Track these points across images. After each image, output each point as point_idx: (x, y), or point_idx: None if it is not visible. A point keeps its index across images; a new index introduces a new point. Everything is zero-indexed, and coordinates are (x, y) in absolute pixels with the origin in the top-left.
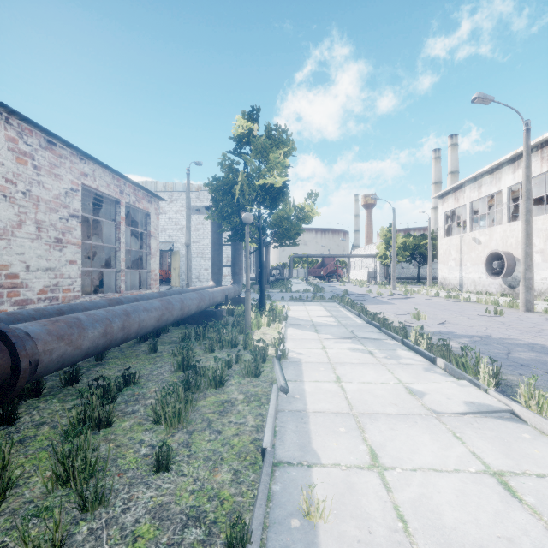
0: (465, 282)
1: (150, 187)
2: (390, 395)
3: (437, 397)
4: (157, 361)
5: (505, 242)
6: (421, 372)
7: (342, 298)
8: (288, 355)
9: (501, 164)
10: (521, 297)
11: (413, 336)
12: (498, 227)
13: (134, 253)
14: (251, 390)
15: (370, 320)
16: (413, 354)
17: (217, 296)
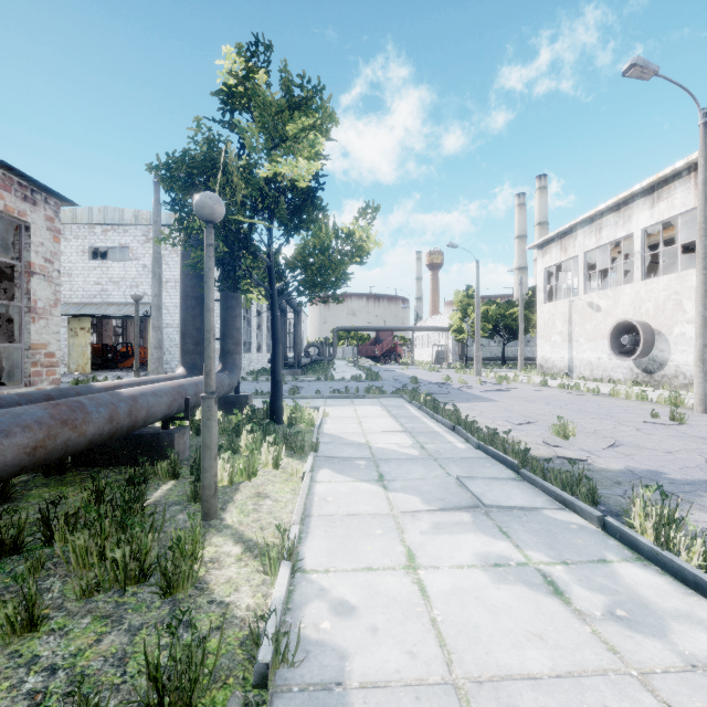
0: (576, 364)
1: (112, 218)
2: None
3: None
4: None
5: (638, 308)
6: None
7: (415, 392)
8: (304, 627)
9: (632, 197)
10: (696, 390)
11: (639, 515)
12: (628, 286)
13: (2, 310)
14: None
15: (484, 445)
16: (672, 582)
17: (149, 405)
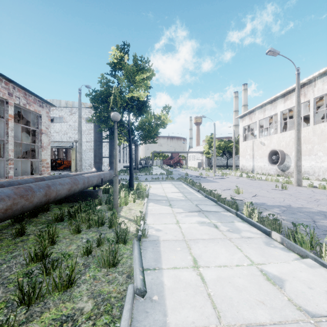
0: (255, 168)
1: (55, 104)
2: (251, 285)
3: (297, 286)
4: (17, 248)
5: (279, 144)
6: (264, 248)
7: (186, 179)
8: (148, 233)
9: (277, 98)
10: (294, 177)
11: (245, 210)
12: (275, 135)
13: (29, 146)
14: (104, 289)
15: (207, 195)
16: (248, 225)
17: (92, 180)
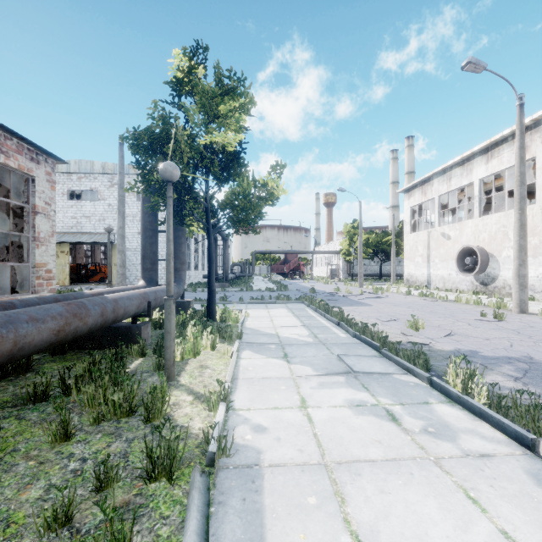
0: (433, 279)
1: (84, 168)
2: None
3: None
4: None
5: (477, 237)
6: (540, 497)
7: (313, 299)
8: (235, 438)
9: (472, 155)
10: (514, 297)
11: (452, 375)
12: (470, 221)
13: (14, 239)
14: None
15: (358, 334)
16: (467, 414)
17: (125, 306)
